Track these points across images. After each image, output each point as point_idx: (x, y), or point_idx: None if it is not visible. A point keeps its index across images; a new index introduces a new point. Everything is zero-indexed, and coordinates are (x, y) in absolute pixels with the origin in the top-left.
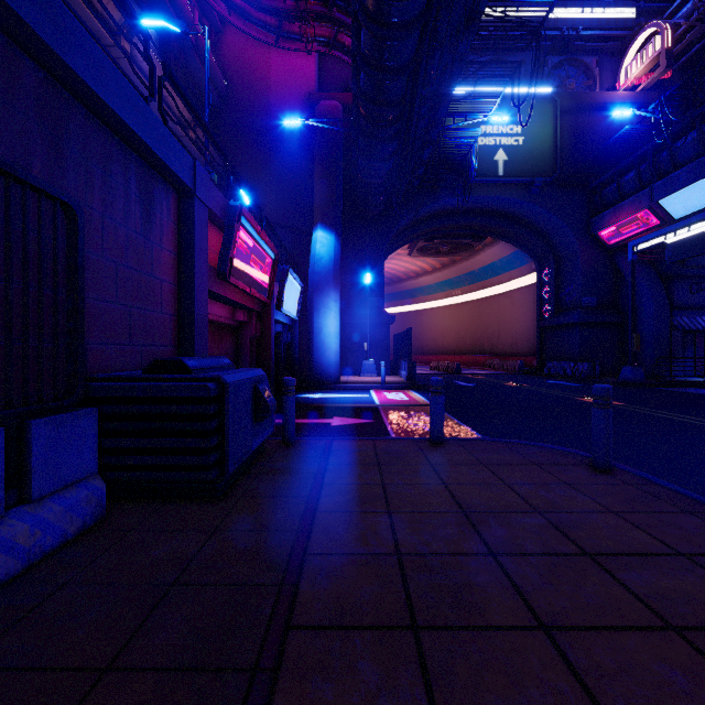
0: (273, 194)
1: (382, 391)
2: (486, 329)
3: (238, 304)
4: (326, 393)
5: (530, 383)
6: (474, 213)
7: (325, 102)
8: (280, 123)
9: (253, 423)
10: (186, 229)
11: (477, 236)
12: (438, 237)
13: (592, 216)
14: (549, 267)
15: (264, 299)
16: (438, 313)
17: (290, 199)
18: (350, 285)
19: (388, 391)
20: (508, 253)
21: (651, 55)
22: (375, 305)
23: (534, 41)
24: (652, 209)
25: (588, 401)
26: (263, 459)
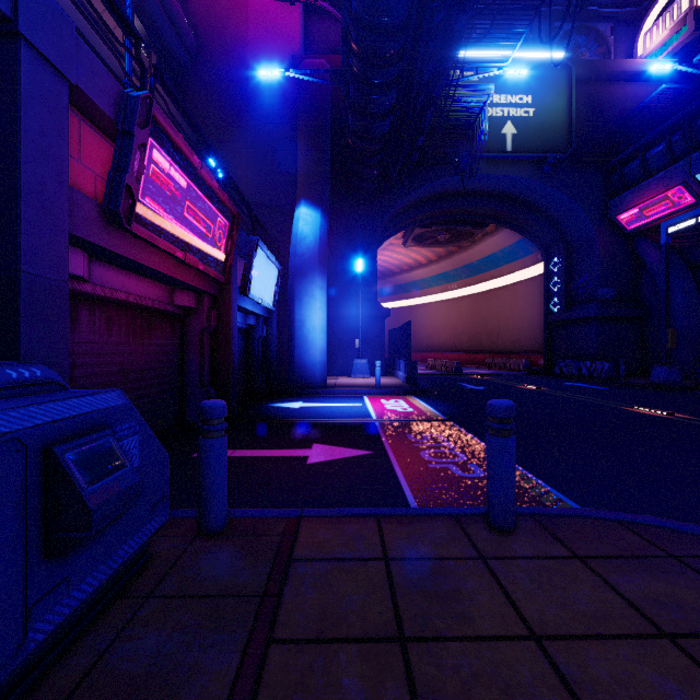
0: (251, 168)
1: (378, 398)
2: (485, 326)
3: (172, 280)
4: (309, 401)
5: (547, 386)
6: (477, 195)
7: (310, 60)
8: (259, 88)
9: (39, 562)
10: (2, 103)
11: (479, 222)
12: (437, 223)
13: (609, 198)
14: (557, 256)
15: (216, 274)
16: (433, 308)
17: (270, 175)
18: (340, 274)
19: (385, 398)
20: (511, 243)
21: (676, 18)
22: (367, 297)
23: (543, 6)
24: (686, 186)
25: (643, 413)
26: (117, 614)
